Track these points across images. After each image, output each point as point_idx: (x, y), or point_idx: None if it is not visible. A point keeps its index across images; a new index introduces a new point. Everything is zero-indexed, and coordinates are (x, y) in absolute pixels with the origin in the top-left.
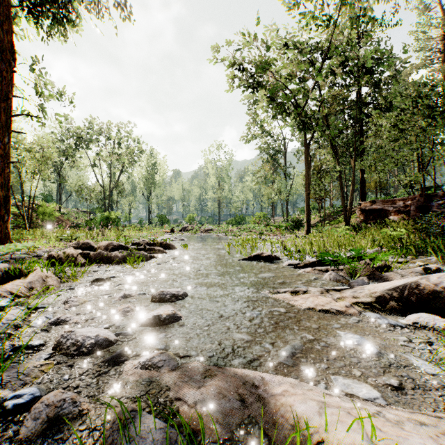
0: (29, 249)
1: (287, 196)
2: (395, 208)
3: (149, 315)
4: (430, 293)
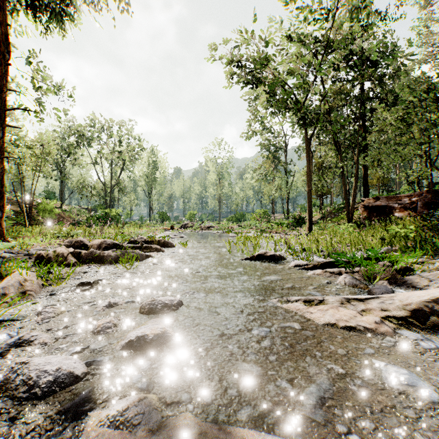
0: (22, 247)
1: (288, 193)
2: (400, 204)
3: (132, 335)
4: None
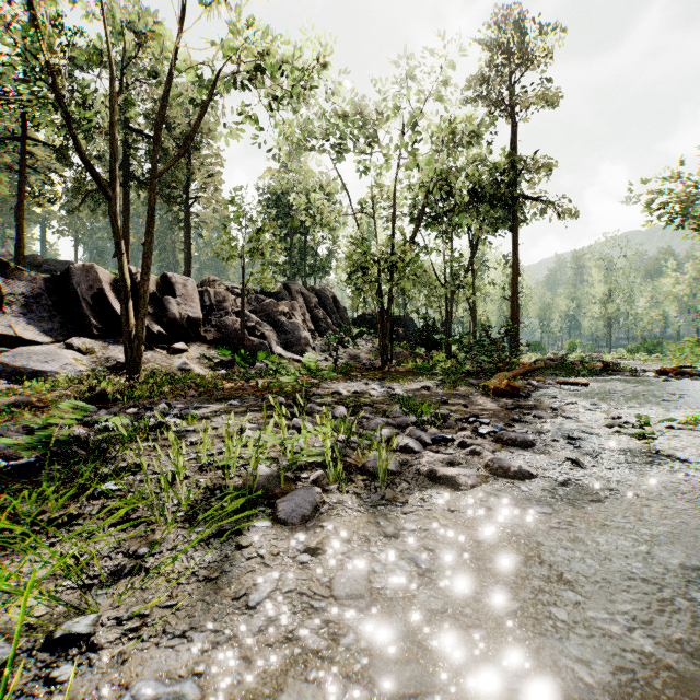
0: None
1: None
2: None
3: (652, 368)
4: None
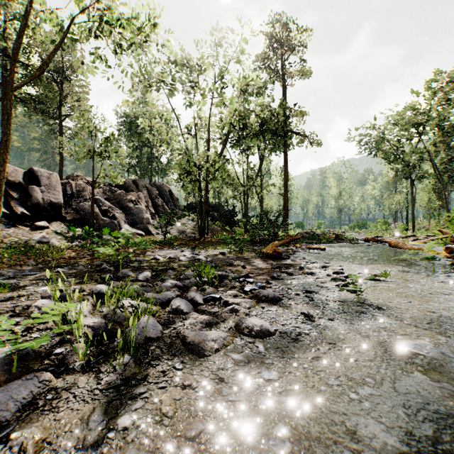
0: None
1: (406, 206)
2: None
3: (362, 238)
4: (402, 237)
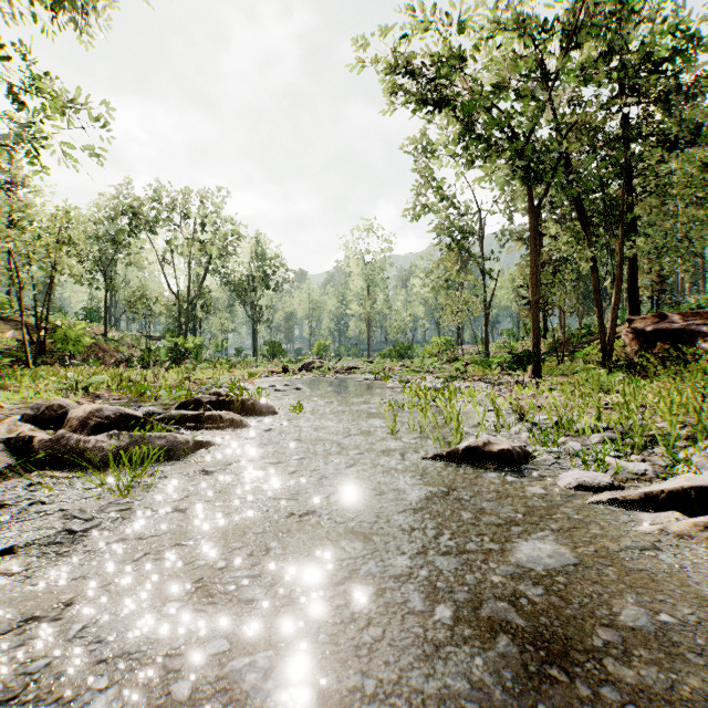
0: None
1: (487, 309)
2: None
3: None
4: None
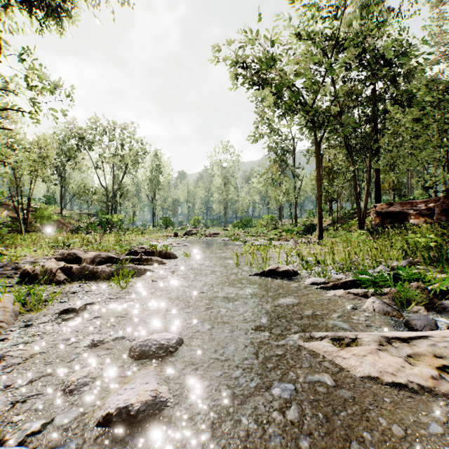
0: (12, 259)
1: (296, 198)
2: (415, 210)
3: (112, 405)
4: None
